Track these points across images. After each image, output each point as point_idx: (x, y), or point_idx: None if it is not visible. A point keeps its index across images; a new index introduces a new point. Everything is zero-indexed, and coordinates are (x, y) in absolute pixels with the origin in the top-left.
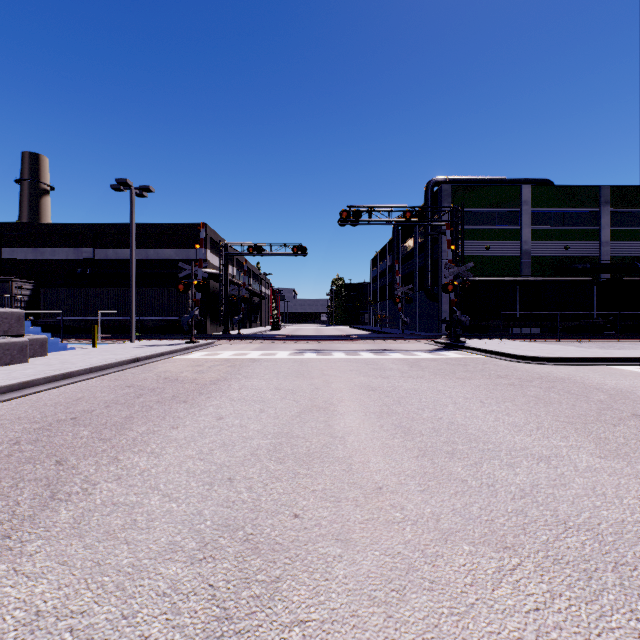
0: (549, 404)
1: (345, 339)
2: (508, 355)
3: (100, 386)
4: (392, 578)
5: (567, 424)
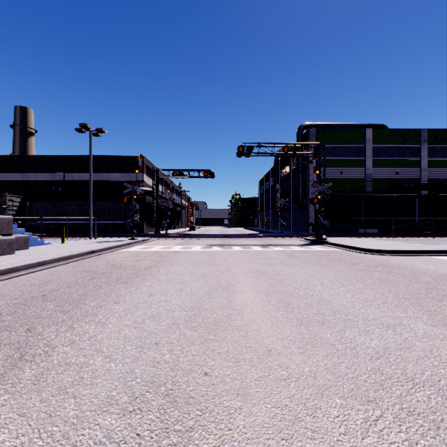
0: (390, 284)
1: (241, 237)
2: (357, 248)
3: (65, 271)
4: (281, 428)
5: (405, 300)
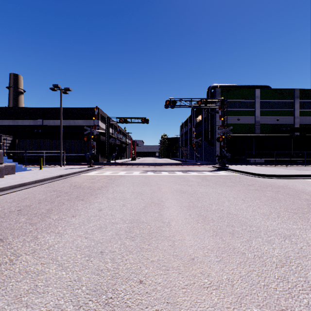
0: (280, 201)
1: (168, 165)
2: (251, 173)
3: (39, 190)
4: None
5: (293, 214)
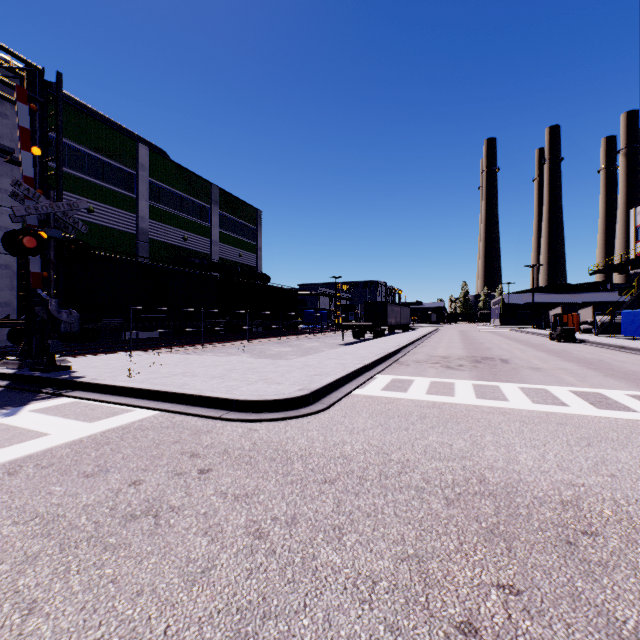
0: None
1: None
2: (213, 401)
3: None
4: None
5: None
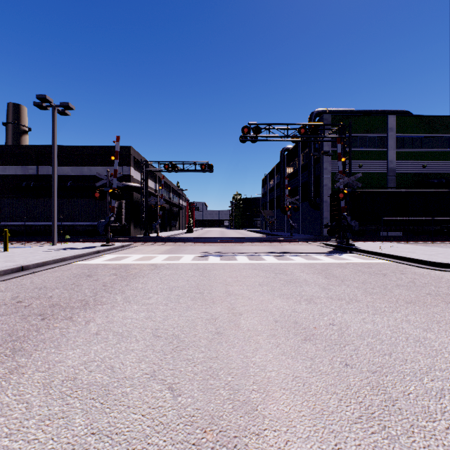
0: None
1: (245, 241)
2: (417, 261)
3: None
4: None
5: None
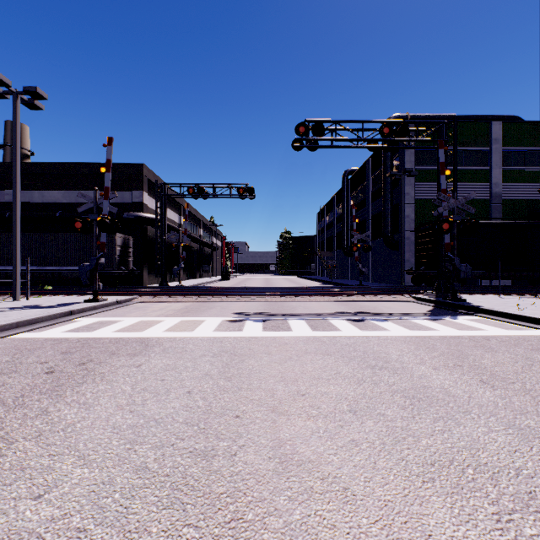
0: None
1: (300, 294)
2: None
3: None
4: None
5: None
